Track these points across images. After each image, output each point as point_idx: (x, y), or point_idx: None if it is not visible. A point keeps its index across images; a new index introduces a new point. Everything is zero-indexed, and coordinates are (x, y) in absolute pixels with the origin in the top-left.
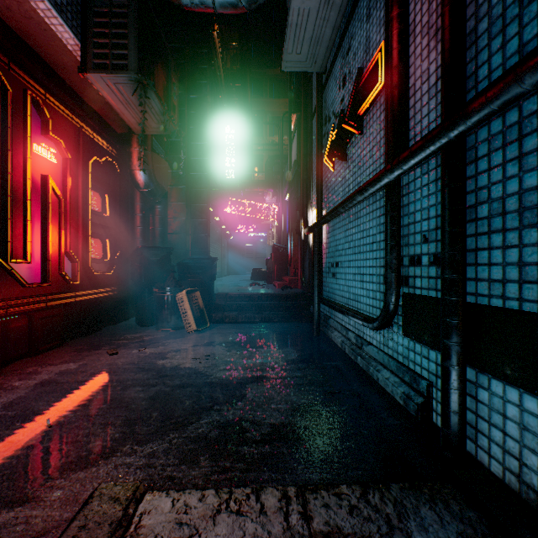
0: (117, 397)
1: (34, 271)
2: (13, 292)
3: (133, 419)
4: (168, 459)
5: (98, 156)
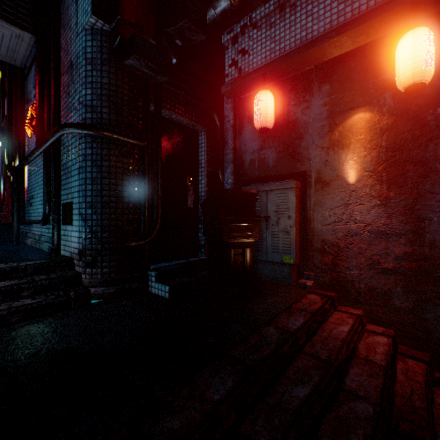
0: None
1: None
2: None
3: None
4: None
5: None
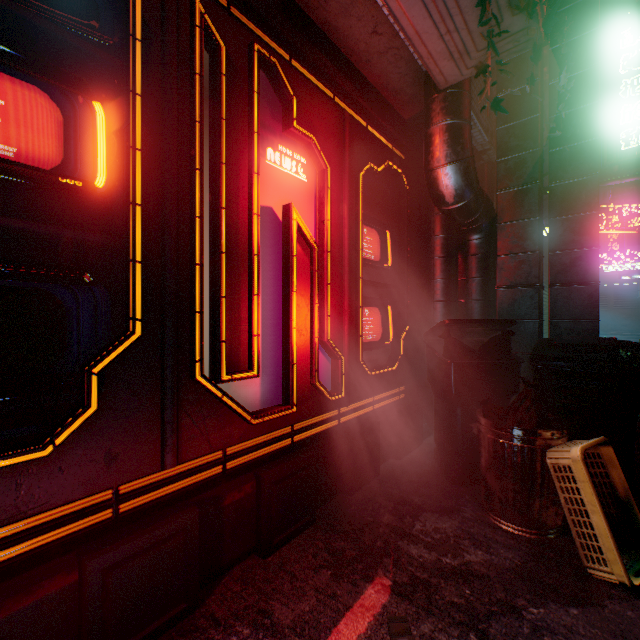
0: None
1: (272, 382)
2: (228, 436)
3: None
4: None
5: (374, 163)
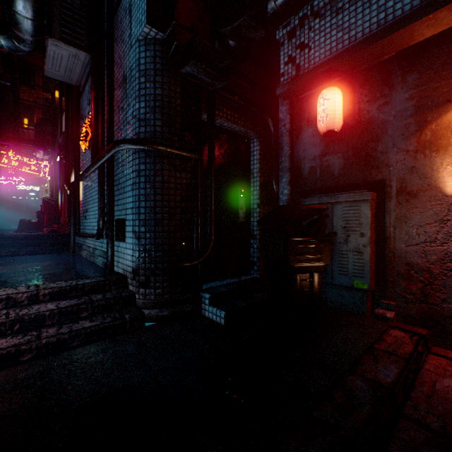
0: None
1: None
2: None
3: None
4: None
5: None
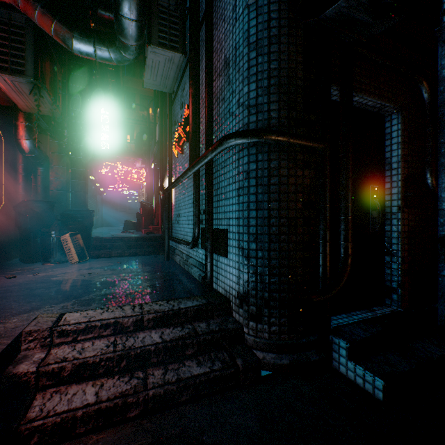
0: (29, 293)
1: None
2: None
3: (46, 299)
4: (74, 306)
5: None
